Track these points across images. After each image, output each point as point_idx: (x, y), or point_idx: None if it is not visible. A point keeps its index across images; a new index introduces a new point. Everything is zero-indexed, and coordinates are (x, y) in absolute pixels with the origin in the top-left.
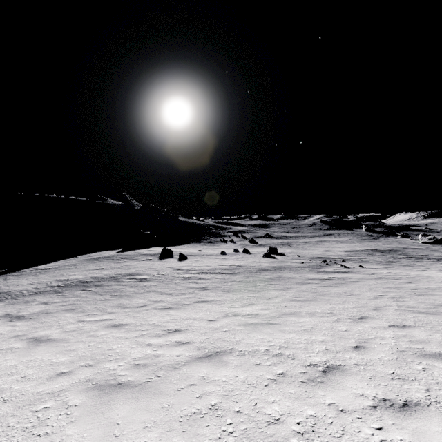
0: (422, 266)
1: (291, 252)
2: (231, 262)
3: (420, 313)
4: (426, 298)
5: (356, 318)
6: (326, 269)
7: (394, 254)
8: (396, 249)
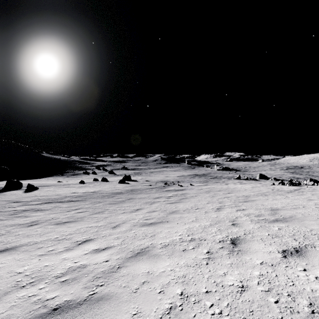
0: (223, 182)
1: (141, 178)
2: (86, 189)
3: (275, 221)
4: (255, 204)
5: (229, 244)
6: (169, 189)
7: (205, 176)
8: (205, 174)
